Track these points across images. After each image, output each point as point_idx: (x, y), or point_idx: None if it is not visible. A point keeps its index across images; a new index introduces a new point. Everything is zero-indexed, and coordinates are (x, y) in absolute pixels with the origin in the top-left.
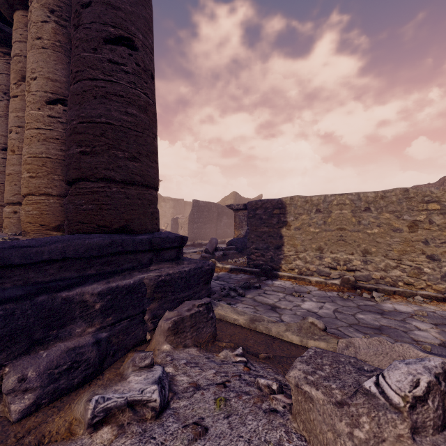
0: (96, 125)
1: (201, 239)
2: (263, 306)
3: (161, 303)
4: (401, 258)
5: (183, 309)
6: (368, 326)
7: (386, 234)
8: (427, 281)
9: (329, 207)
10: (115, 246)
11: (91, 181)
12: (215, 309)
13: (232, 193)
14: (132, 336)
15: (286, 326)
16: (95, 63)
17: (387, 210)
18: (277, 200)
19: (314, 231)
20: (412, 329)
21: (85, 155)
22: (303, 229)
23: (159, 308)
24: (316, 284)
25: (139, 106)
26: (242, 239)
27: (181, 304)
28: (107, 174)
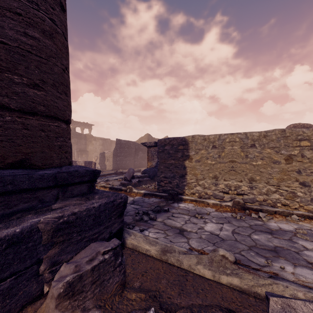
0: None
1: (123, 168)
2: (172, 231)
3: (63, 246)
4: (280, 185)
5: (83, 261)
6: (265, 248)
7: (268, 165)
8: (300, 203)
9: (223, 144)
10: (2, 184)
11: None
12: (128, 239)
13: (146, 134)
14: (20, 295)
15: (197, 258)
16: None
17: (269, 146)
18: (181, 138)
19: (211, 163)
20: (301, 249)
21: None
22: (202, 161)
23: (61, 252)
24: (213, 206)
25: (43, 31)
26: (154, 169)
27: (90, 242)
28: None
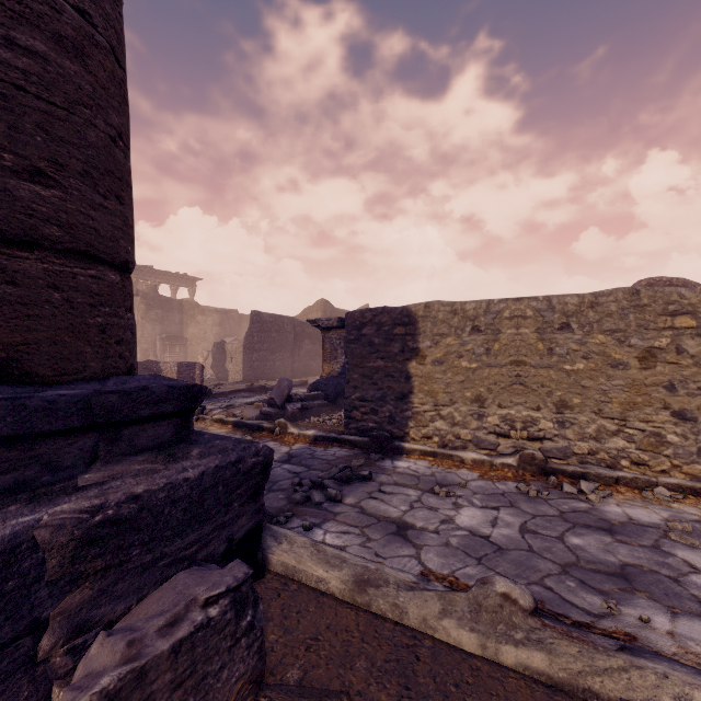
0: None
1: (266, 378)
2: (381, 528)
3: (106, 583)
4: (627, 417)
5: (152, 628)
6: (599, 568)
7: (599, 372)
8: (673, 459)
9: (497, 322)
10: None
11: None
12: (275, 551)
13: (319, 301)
14: None
15: (443, 601)
16: None
17: (601, 329)
18: (400, 309)
19: (469, 366)
20: (684, 570)
21: None
22: (448, 363)
23: (101, 598)
24: (474, 466)
25: (58, 37)
26: (337, 379)
27: (176, 567)
28: None
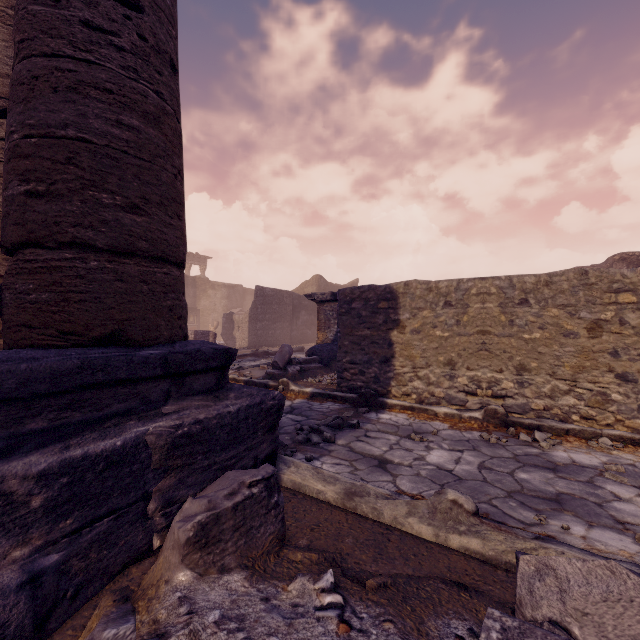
0: (57, 142)
1: (268, 345)
2: (366, 462)
3: (182, 476)
4: (577, 378)
5: (220, 495)
6: (538, 495)
7: (553, 341)
8: (617, 414)
9: (466, 298)
10: (89, 372)
11: (48, 248)
12: (285, 472)
13: (314, 277)
14: (120, 546)
15: (409, 506)
16: (56, 26)
17: (555, 304)
18: (383, 287)
19: (442, 335)
20: (608, 499)
21: (35, 199)
22: (424, 332)
23: (179, 485)
24: (446, 419)
25: (145, 114)
26: (330, 346)
27: (222, 472)
28: (79, 235)
